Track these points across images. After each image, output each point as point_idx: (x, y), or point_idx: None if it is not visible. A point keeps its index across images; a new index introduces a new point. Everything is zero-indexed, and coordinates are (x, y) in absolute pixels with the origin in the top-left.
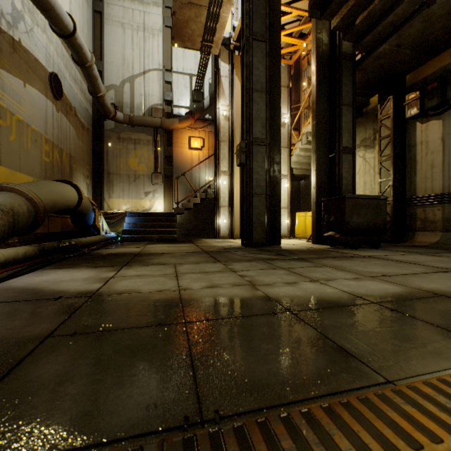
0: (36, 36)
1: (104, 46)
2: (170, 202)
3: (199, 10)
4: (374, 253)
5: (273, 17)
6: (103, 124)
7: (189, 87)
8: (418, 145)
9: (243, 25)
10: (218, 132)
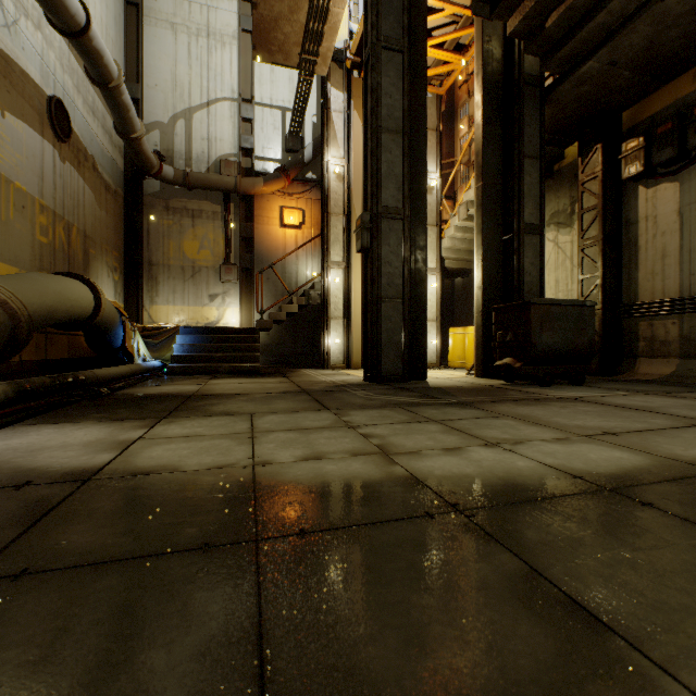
0: (23, 33)
1: (143, 59)
2: (251, 311)
3: (295, 1)
4: (578, 393)
5: (415, 15)
6: (141, 185)
7: (281, 129)
8: (642, 222)
9: (367, 24)
10: (327, 200)
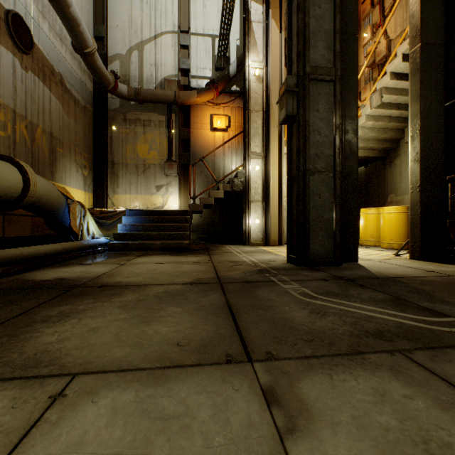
0: None
1: (108, 7)
2: (188, 198)
3: None
4: None
5: None
6: (105, 102)
7: (211, 52)
8: None
9: None
10: (248, 99)
